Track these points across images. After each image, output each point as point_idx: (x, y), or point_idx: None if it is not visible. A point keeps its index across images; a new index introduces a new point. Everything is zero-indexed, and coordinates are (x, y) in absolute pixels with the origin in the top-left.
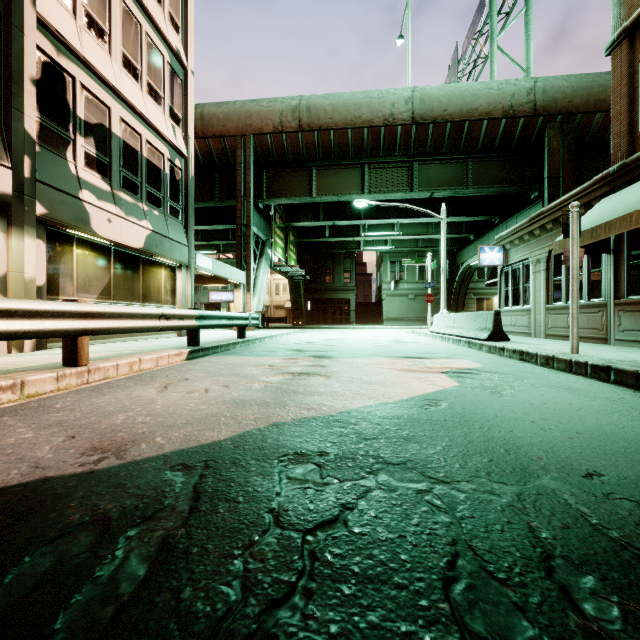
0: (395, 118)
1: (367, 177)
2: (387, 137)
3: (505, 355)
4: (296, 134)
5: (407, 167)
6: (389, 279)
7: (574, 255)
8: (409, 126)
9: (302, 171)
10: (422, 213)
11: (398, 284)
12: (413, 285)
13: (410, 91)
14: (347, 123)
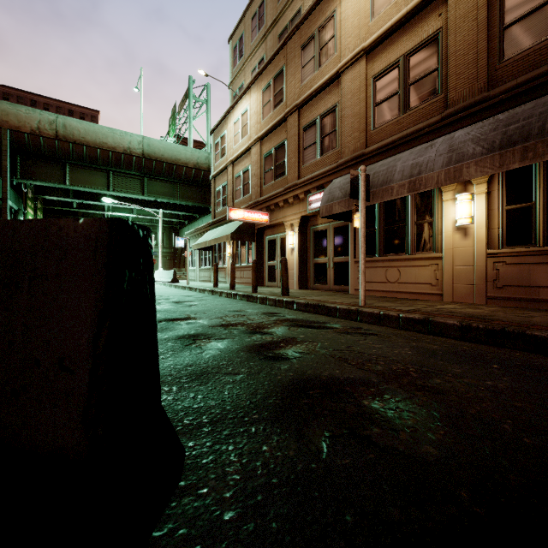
0: (132, 151)
1: (112, 180)
2: (126, 160)
3: (172, 287)
4: (53, 140)
5: (140, 179)
6: None
7: (188, 254)
8: (141, 158)
9: (57, 164)
10: (152, 205)
11: None
12: None
13: (141, 138)
14: (97, 144)
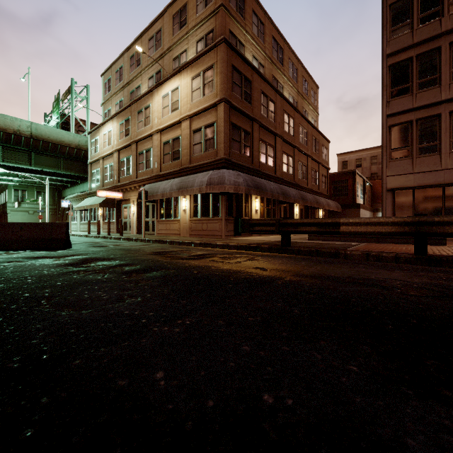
0: (21, 132)
1: (2, 152)
2: (16, 139)
3: None
4: None
5: (28, 153)
6: (13, 200)
7: (71, 213)
8: (29, 138)
9: None
10: (38, 172)
11: (21, 204)
12: (33, 205)
13: (30, 123)
14: None
